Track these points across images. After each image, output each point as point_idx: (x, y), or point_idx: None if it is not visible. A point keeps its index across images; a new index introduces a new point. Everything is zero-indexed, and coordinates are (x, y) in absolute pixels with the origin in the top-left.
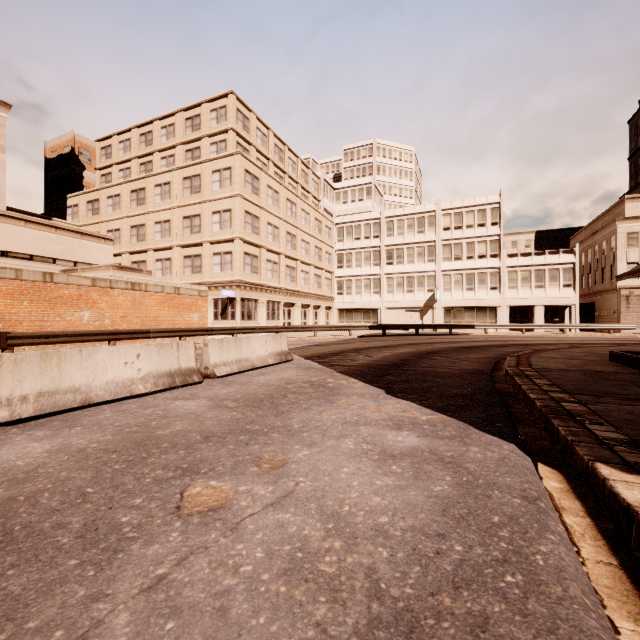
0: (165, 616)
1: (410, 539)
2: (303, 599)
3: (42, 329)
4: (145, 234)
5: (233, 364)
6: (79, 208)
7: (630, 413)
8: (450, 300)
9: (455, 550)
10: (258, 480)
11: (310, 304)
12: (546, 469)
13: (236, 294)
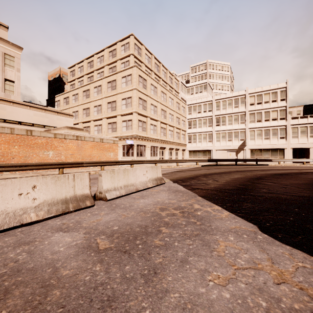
0: None
1: None
2: None
3: (26, 161)
4: (89, 112)
5: (121, 189)
6: (60, 102)
7: None
8: (254, 145)
9: None
10: None
11: (173, 148)
12: None
13: (134, 142)
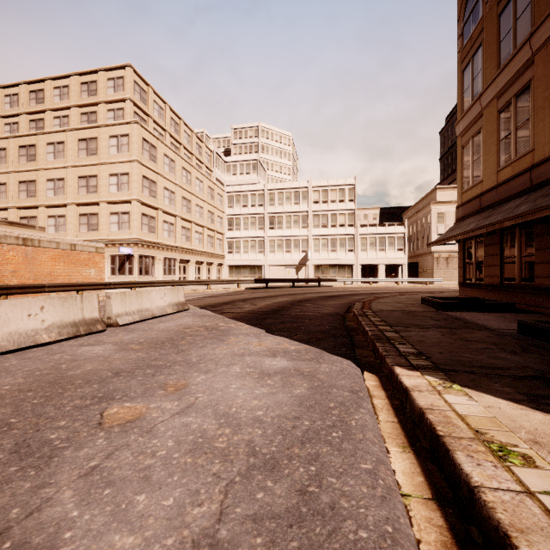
0: (102, 487)
1: (277, 422)
2: (204, 463)
3: None
4: (36, 190)
5: (135, 314)
6: None
7: (423, 336)
8: (319, 259)
9: (305, 424)
10: (165, 399)
11: (204, 261)
12: (368, 374)
13: (134, 251)
